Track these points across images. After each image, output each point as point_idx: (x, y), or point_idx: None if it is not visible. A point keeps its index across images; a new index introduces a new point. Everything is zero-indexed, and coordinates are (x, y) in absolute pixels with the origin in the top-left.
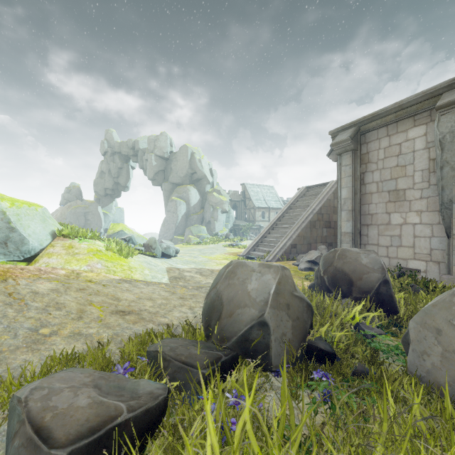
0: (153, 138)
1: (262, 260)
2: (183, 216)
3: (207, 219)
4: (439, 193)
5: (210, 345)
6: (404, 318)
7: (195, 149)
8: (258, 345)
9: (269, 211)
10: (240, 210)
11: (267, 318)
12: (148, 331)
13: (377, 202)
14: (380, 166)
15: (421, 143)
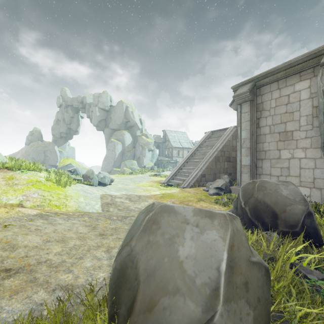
0: (97, 95)
1: (179, 187)
2: (120, 153)
3: (138, 155)
4: (322, 133)
5: None
6: None
7: (129, 104)
8: None
9: (183, 150)
10: (162, 149)
11: None
12: (29, 311)
13: (269, 141)
14: (272, 113)
15: (306, 94)
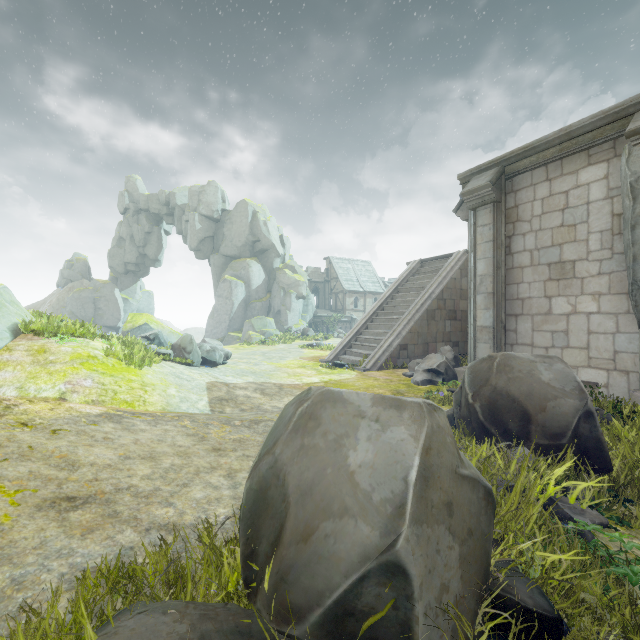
0: (197, 190)
1: (357, 368)
2: (241, 303)
3: (276, 307)
4: (629, 265)
5: (252, 622)
6: (621, 481)
7: (259, 207)
8: (379, 624)
9: (365, 297)
10: (324, 295)
11: (405, 553)
12: (115, 556)
13: (530, 281)
14: (536, 226)
15: (599, 191)
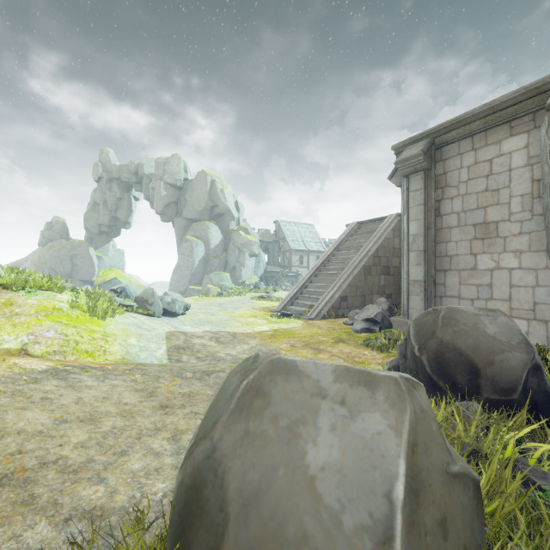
0: (163, 162)
1: (303, 318)
2: (201, 260)
3: (232, 264)
4: (548, 225)
5: None
6: None
7: (217, 176)
8: None
9: (309, 255)
10: (273, 254)
11: None
12: None
13: (458, 240)
14: (463, 191)
15: (520, 159)
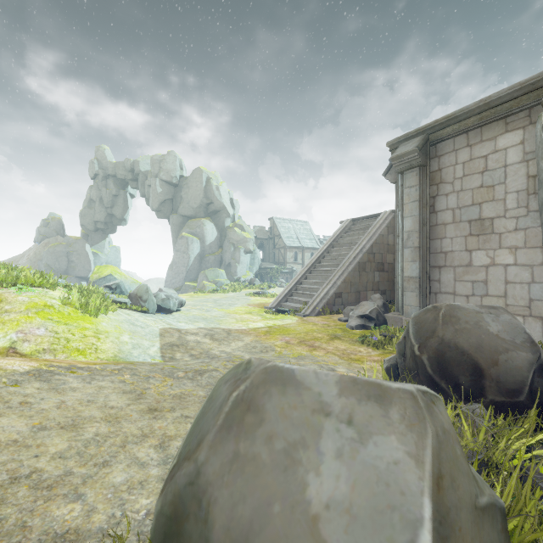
0: (158, 159)
1: (298, 314)
2: (197, 257)
3: (227, 261)
4: None
5: None
6: None
7: (212, 174)
8: None
9: (303, 251)
10: (268, 250)
11: None
12: None
13: (453, 236)
14: (458, 187)
15: (516, 155)
